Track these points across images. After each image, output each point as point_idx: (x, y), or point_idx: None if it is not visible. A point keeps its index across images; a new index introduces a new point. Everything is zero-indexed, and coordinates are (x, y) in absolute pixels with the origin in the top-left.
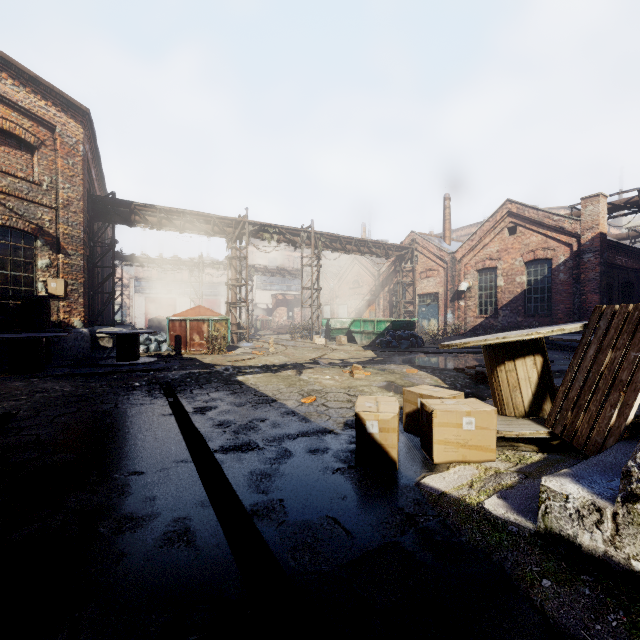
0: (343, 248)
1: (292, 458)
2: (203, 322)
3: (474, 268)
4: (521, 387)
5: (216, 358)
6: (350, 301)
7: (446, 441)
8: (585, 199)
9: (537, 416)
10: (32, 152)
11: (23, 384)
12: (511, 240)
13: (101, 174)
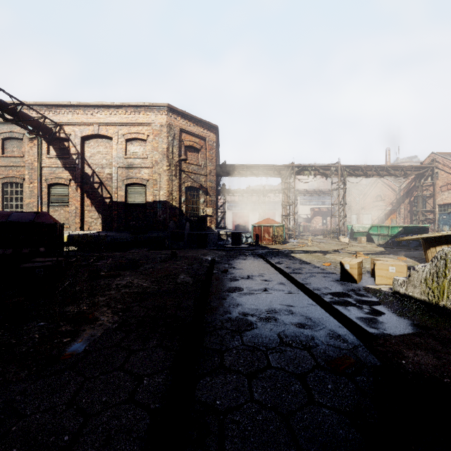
0: (364, 174)
1: (315, 277)
2: (270, 227)
3: None
4: None
5: (277, 247)
6: (373, 211)
7: (381, 276)
8: None
9: None
10: (198, 152)
11: (208, 251)
12: None
13: (218, 152)
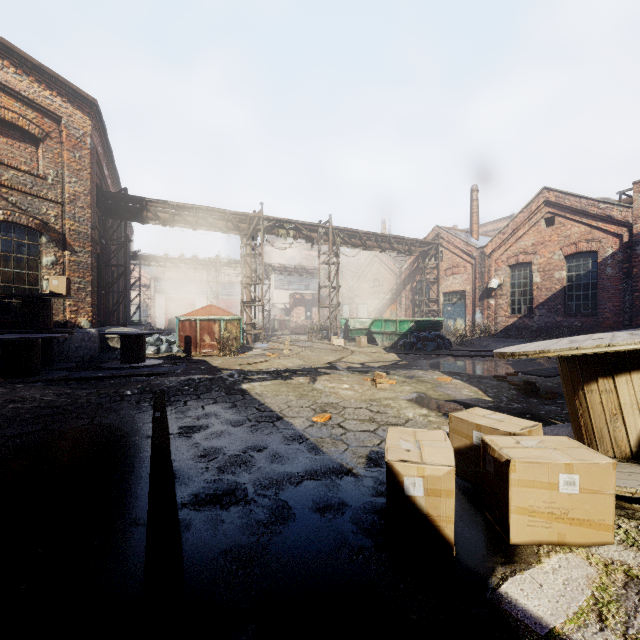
0: (363, 244)
1: (291, 522)
2: (214, 322)
3: (506, 263)
4: (625, 416)
5: (226, 360)
6: (370, 300)
7: (531, 510)
8: (638, 183)
9: None
10: (37, 145)
11: (4, 391)
12: (549, 232)
13: (115, 171)
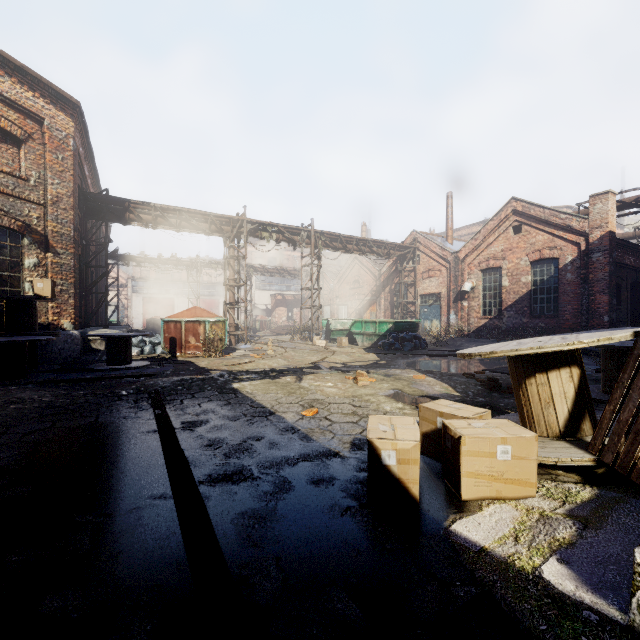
0: (344, 247)
1: (292, 492)
2: (199, 324)
3: (478, 268)
4: (555, 403)
5: (212, 361)
6: (350, 301)
7: (477, 473)
8: (594, 197)
9: (574, 437)
10: (19, 146)
11: None
12: (516, 239)
13: (95, 171)
